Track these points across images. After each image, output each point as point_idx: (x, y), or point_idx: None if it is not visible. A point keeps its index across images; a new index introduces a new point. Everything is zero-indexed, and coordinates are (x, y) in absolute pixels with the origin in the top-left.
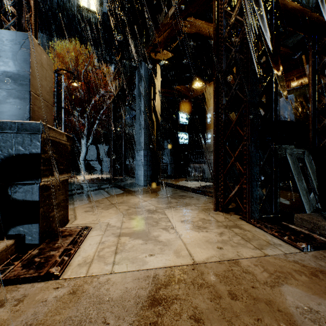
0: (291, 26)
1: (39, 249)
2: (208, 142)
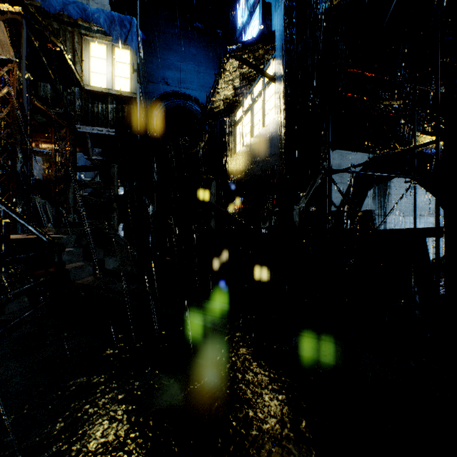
0: (40, 114)
1: None
2: None
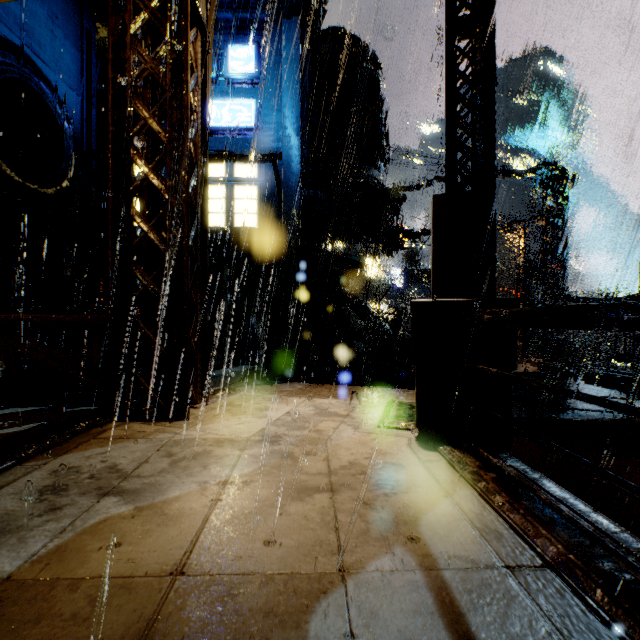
0: None
1: (413, 410)
2: None
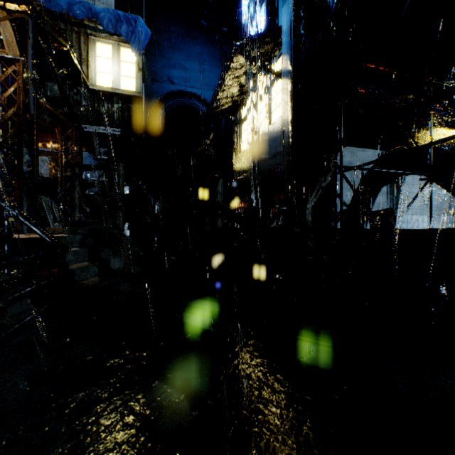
0: (46, 114)
1: None
2: None
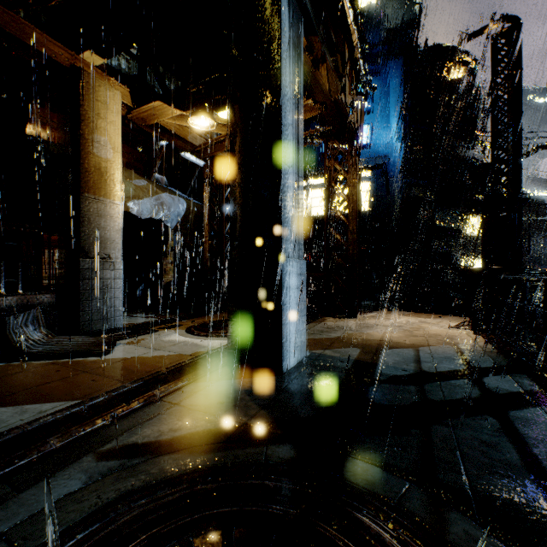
0: None
1: None
2: (93, 230)
